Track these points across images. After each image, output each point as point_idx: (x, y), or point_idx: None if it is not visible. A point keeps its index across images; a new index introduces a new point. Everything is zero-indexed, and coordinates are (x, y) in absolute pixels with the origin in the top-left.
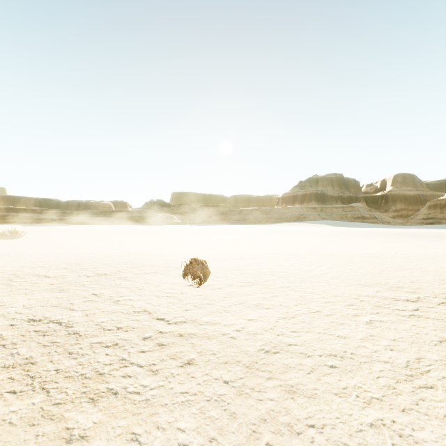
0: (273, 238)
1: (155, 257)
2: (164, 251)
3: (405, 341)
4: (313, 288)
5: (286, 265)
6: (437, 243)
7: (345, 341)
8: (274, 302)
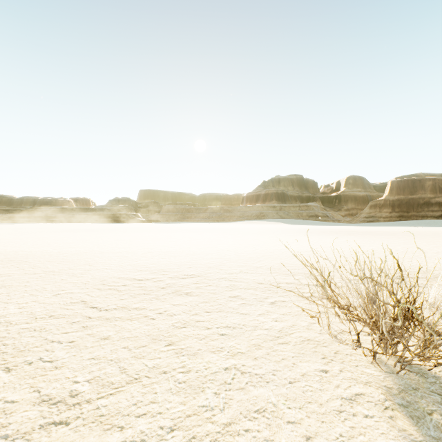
0: (195, 235)
1: (25, 253)
2: (49, 248)
3: (48, 303)
4: (91, 274)
5: (127, 258)
6: (322, 238)
7: (2, 305)
8: (25, 284)
